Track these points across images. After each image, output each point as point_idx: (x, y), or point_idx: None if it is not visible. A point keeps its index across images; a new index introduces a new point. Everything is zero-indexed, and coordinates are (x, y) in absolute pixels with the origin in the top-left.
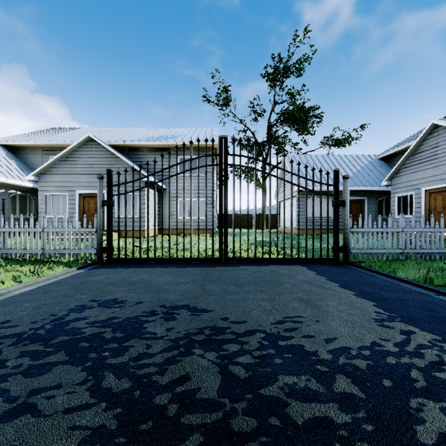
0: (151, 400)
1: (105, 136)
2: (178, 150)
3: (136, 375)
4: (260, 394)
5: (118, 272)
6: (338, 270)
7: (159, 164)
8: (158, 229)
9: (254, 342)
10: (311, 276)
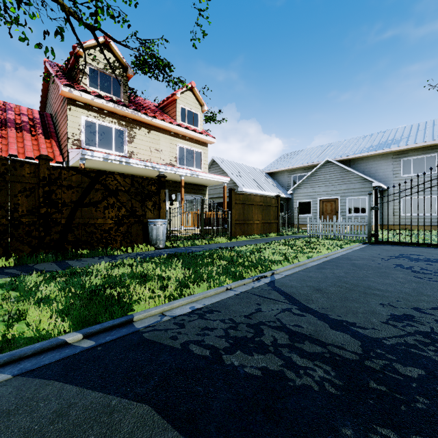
0: None
1: (329, 154)
2: (401, 154)
3: None
4: None
5: (393, 247)
6: None
7: (379, 169)
8: (379, 225)
9: None
10: None
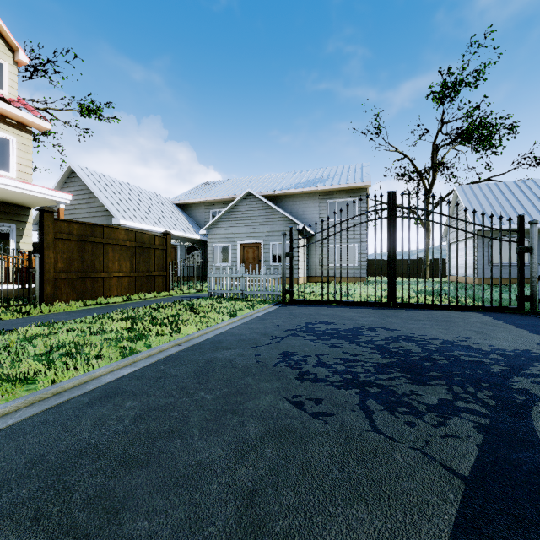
0: (389, 350)
1: (255, 187)
2: (327, 195)
3: (375, 344)
4: (445, 354)
5: (307, 309)
6: (519, 318)
7: (307, 210)
8: (306, 277)
9: (437, 342)
10: (486, 319)
